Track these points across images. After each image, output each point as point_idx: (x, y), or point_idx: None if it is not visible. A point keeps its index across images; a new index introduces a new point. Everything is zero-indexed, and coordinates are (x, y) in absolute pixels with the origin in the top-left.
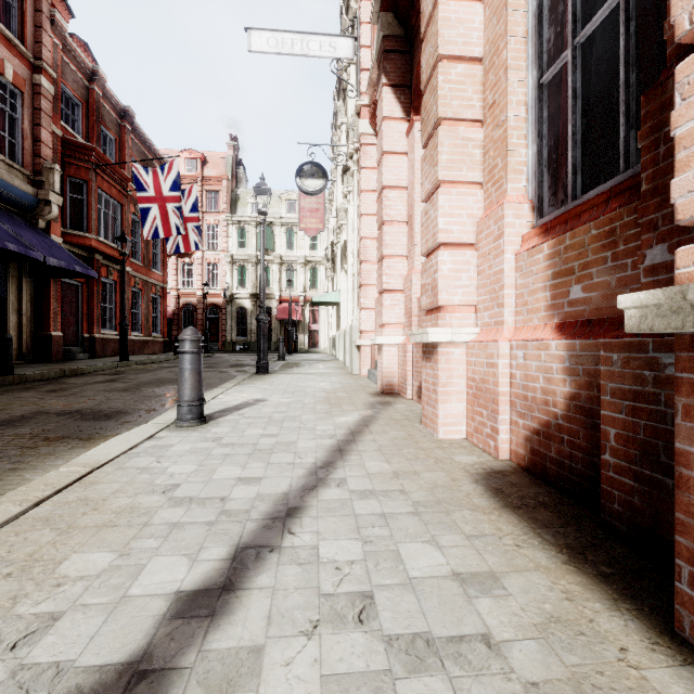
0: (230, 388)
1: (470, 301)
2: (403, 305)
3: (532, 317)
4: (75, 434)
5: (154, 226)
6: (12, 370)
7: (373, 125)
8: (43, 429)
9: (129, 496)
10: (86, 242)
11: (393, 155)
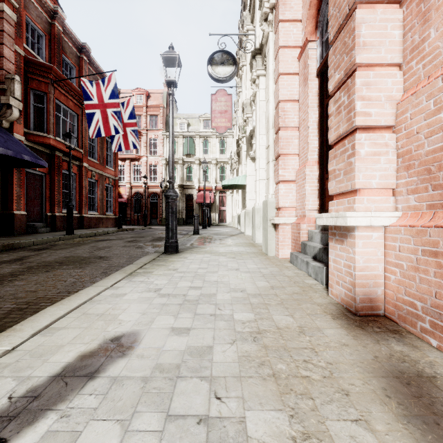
0: (108, 287)
1: None
2: (395, 153)
3: None
4: None
5: (97, 127)
6: None
7: None
8: None
9: None
10: (45, 141)
11: None
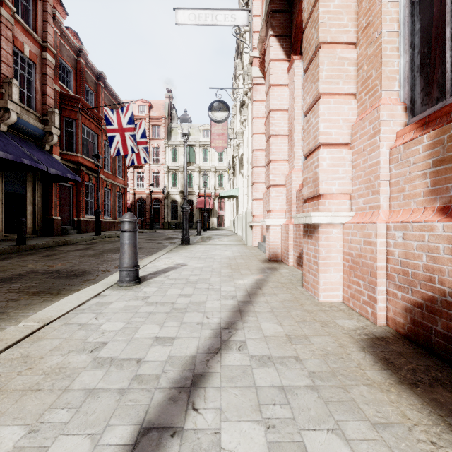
0: (162, 255)
1: (345, 190)
2: (285, 196)
3: (410, 201)
4: (49, 289)
5: (117, 147)
6: (25, 241)
7: (262, 70)
8: (29, 285)
9: (63, 354)
10: (75, 159)
11: (277, 87)
